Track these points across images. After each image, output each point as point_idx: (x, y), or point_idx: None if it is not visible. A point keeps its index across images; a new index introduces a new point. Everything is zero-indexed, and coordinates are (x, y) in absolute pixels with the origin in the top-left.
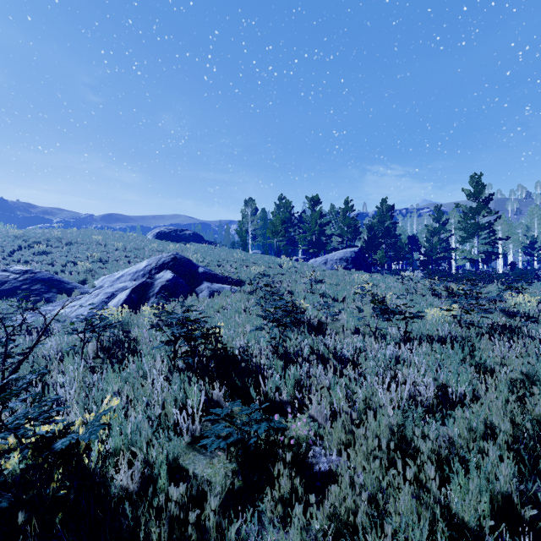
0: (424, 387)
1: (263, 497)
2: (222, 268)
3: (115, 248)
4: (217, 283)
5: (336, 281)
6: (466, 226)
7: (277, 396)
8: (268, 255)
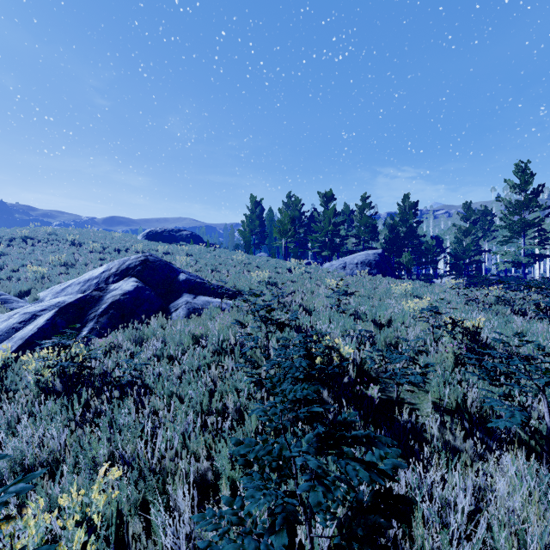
0: None
1: None
2: (216, 274)
3: (90, 250)
4: (204, 295)
5: (367, 292)
6: (510, 223)
7: None
8: (275, 258)
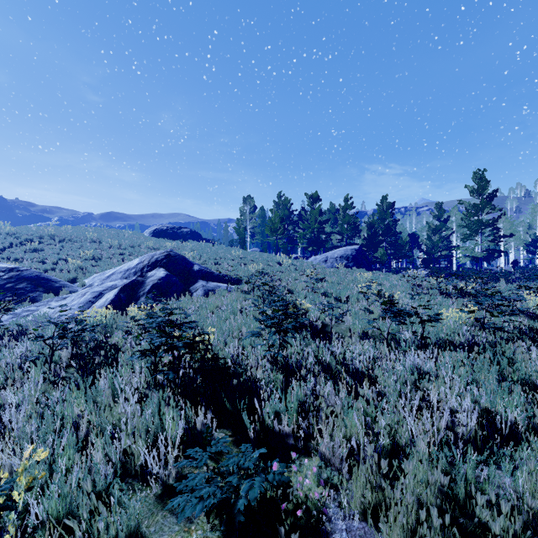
0: (465, 415)
1: None
2: (219, 266)
3: (109, 246)
4: (213, 282)
5: (338, 280)
6: (469, 223)
7: (277, 424)
8: (266, 253)
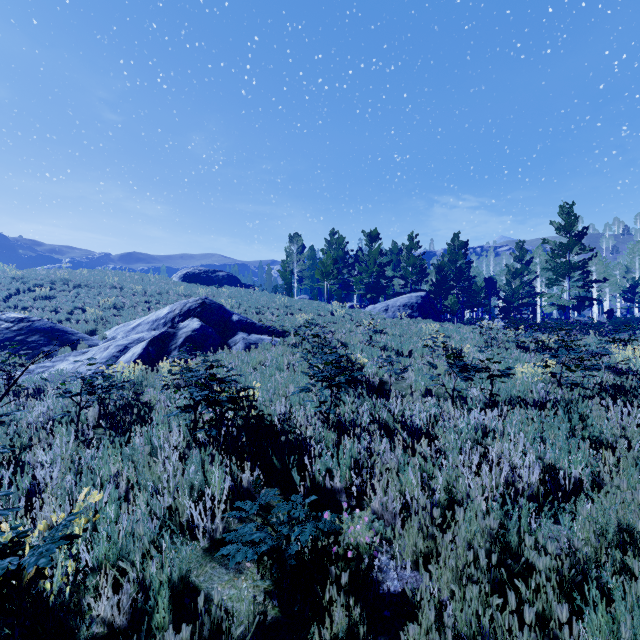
0: (527, 470)
1: (308, 633)
2: (262, 316)
3: (133, 293)
4: (255, 334)
5: (400, 332)
6: (555, 265)
7: (328, 481)
8: (317, 301)
